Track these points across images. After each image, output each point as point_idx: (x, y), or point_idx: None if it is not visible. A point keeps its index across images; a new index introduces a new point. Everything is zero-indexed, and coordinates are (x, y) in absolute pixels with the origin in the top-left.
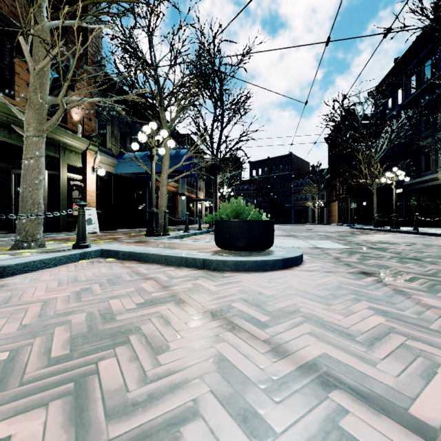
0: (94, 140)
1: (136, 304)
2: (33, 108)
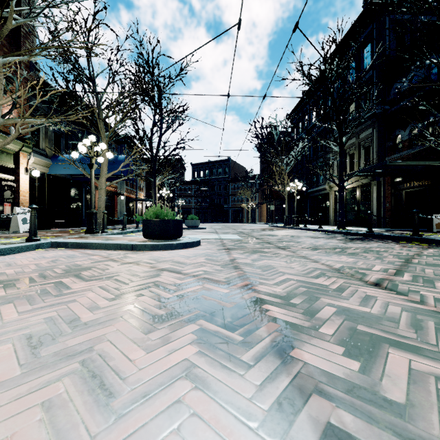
0: (28, 142)
1: (90, 262)
2: None
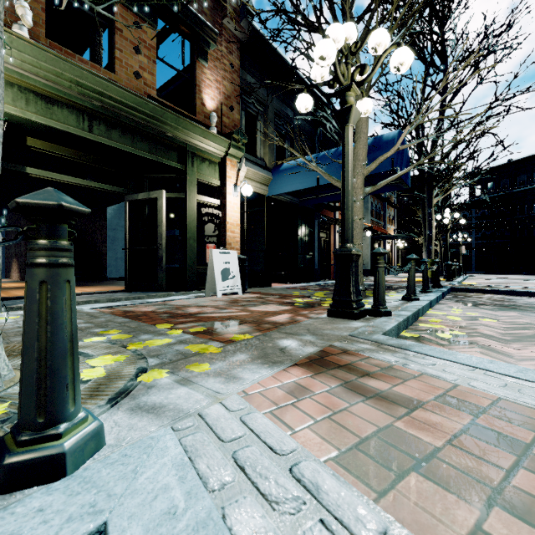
0: (237, 138)
1: None
2: None
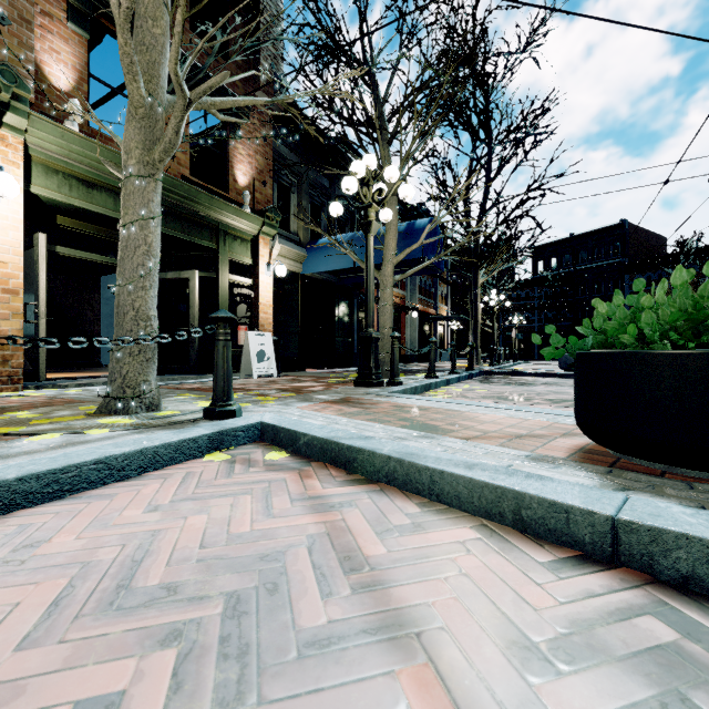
0: (270, 216)
1: None
2: (135, 116)
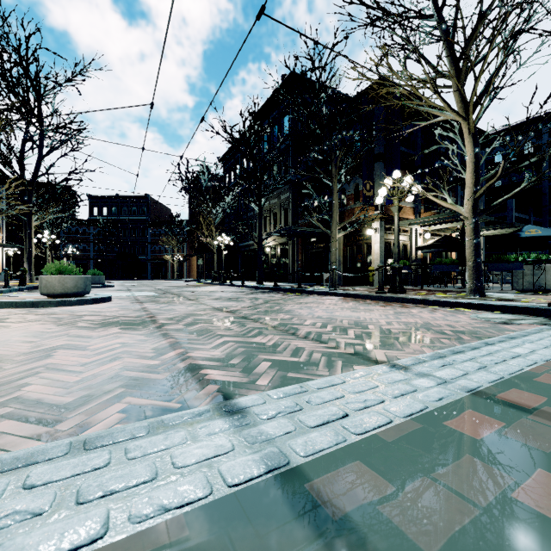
0: None
1: None
2: None
